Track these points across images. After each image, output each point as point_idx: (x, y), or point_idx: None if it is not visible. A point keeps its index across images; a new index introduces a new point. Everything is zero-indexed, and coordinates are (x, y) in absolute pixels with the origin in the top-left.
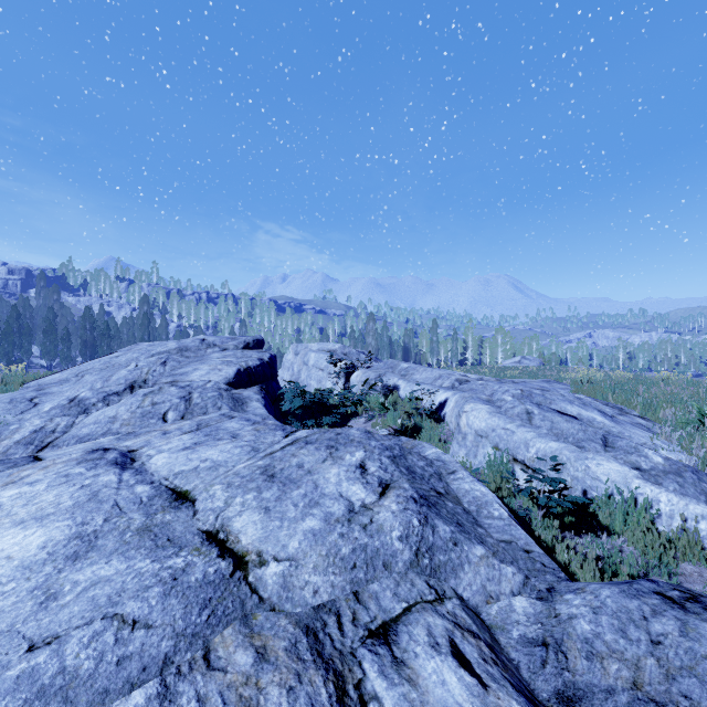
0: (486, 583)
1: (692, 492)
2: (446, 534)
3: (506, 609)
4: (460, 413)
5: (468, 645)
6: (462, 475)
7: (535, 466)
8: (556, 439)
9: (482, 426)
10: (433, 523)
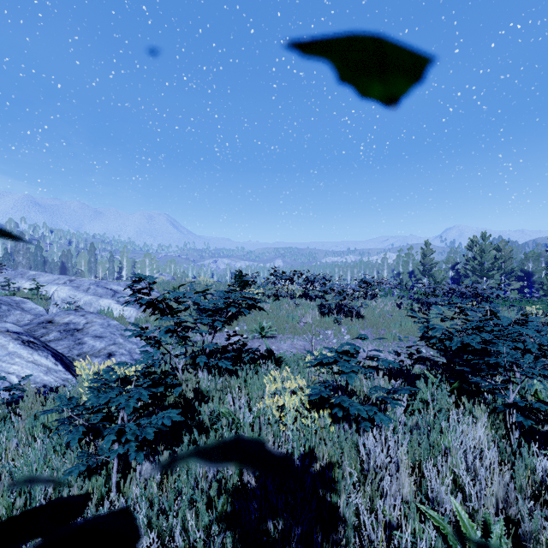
0: (19, 319)
1: (132, 305)
2: (6, 308)
3: (24, 322)
4: (54, 291)
5: (2, 321)
6: (30, 303)
7: (83, 307)
8: (93, 295)
9: (64, 296)
10: (1, 306)
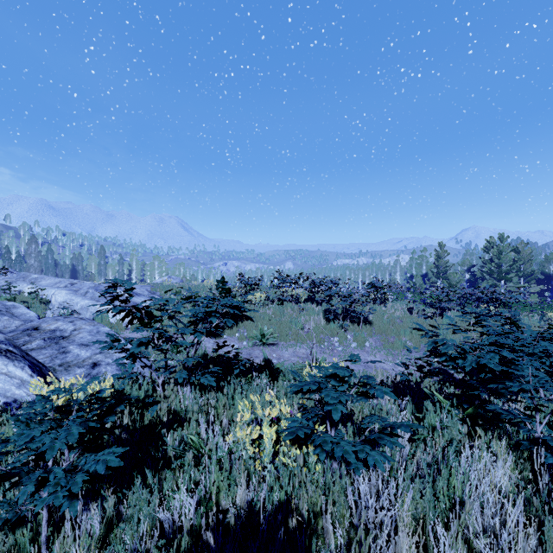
0: (6, 325)
1: None
2: None
3: (11, 329)
4: (52, 295)
5: None
6: (22, 308)
7: (80, 312)
8: (90, 299)
9: (62, 300)
10: None
